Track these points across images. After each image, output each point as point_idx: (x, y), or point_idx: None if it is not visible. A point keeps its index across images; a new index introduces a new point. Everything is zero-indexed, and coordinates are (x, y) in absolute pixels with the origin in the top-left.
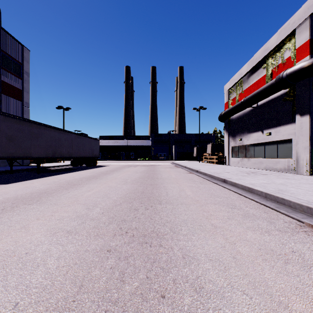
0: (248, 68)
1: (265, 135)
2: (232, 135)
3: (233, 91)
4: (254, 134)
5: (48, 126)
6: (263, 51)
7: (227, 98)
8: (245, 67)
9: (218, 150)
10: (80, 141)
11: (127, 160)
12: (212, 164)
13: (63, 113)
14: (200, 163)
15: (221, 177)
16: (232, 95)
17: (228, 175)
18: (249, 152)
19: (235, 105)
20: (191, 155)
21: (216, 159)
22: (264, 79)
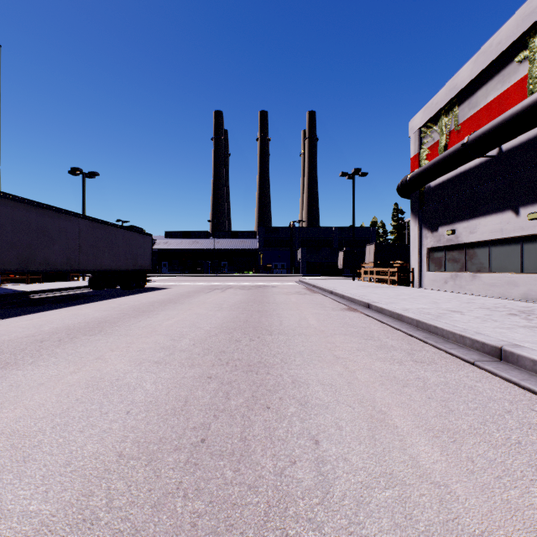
0: (474, 71)
1: (524, 218)
2: (429, 224)
3: (432, 129)
4: (491, 218)
5: (4, 197)
6: (522, 19)
7: (417, 145)
8: (465, 70)
9: (389, 257)
10: (104, 235)
11: (214, 276)
12: (384, 285)
13: (83, 182)
14: (356, 281)
15: (475, 336)
16: (428, 139)
17: (476, 324)
18: (474, 260)
19: (443, 156)
20: (334, 267)
21: (392, 274)
22: (523, 88)
